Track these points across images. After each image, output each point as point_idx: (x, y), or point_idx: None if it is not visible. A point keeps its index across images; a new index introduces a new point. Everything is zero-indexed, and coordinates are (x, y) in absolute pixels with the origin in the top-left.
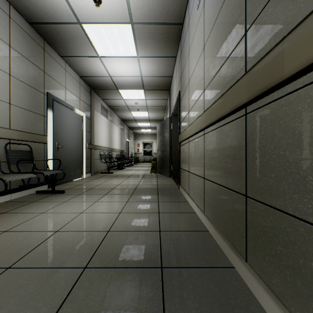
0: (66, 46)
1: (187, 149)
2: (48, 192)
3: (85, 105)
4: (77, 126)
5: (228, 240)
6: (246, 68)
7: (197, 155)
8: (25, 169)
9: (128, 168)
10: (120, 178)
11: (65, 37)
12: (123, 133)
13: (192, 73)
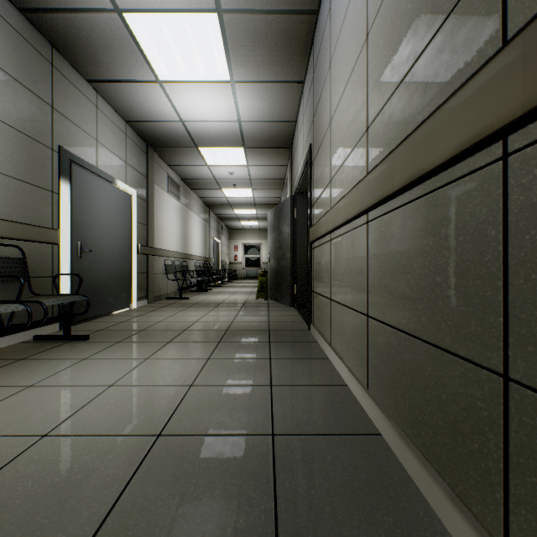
0: (96, 60)
1: (327, 255)
2: (57, 338)
3: (136, 175)
4: (120, 213)
5: (438, 473)
6: (508, 31)
7: (351, 266)
8: (11, 295)
9: (218, 289)
10: (200, 309)
11: (93, 41)
12: (208, 227)
13: (338, 101)
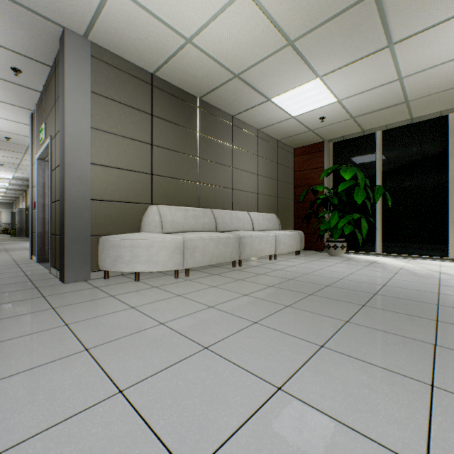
0: None
1: None
2: None
3: None
4: None
5: None
6: None
7: None
8: None
9: None
10: None
11: None
12: None
13: None
